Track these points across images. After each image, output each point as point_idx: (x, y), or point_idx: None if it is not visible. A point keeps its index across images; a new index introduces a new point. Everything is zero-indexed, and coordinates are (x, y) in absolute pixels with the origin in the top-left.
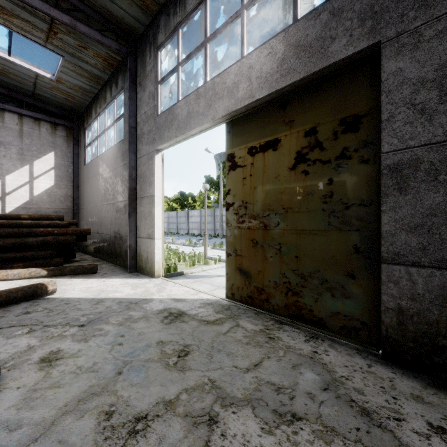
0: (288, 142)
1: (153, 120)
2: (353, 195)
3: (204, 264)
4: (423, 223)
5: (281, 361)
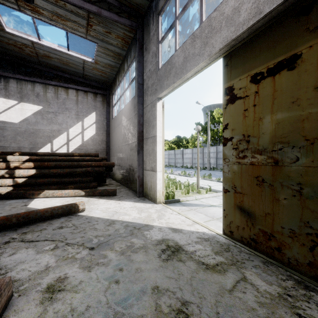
0: (315, 53)
1: (155, 74)
2: None
3: (197, 193)
4: None
5: None
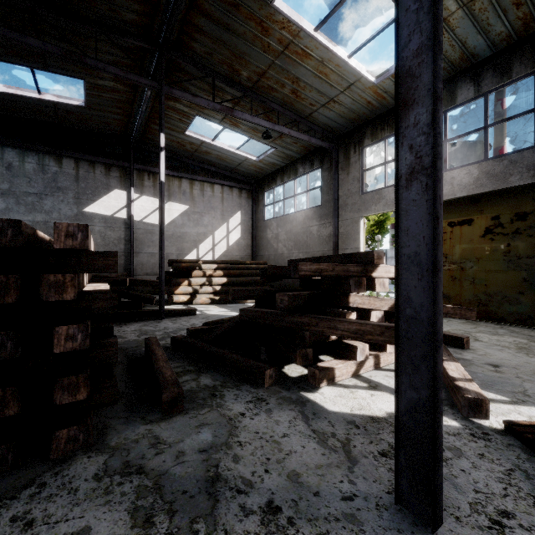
0: (479, 221)
1: (358, 196)
2: (523, 252)
3: None
4: None
5: (485, 328)
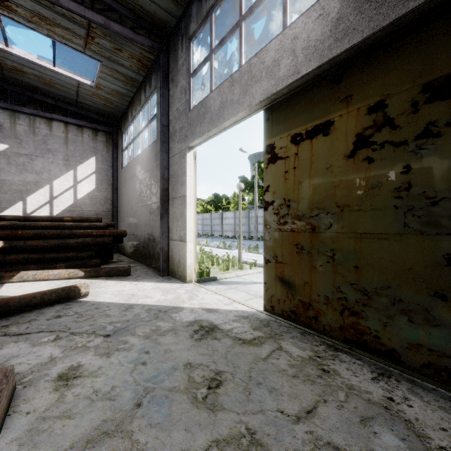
0: (344, 123)
1: (185, 116)
2: (444, 185)
3: (239, 268)
4: None
5: (343, 409)
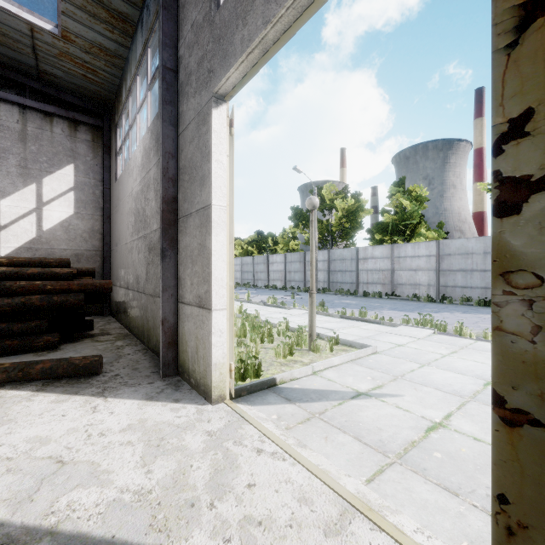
0: None
1: (207, 27)
2: None
3: (311, 351)
4: None
5: None
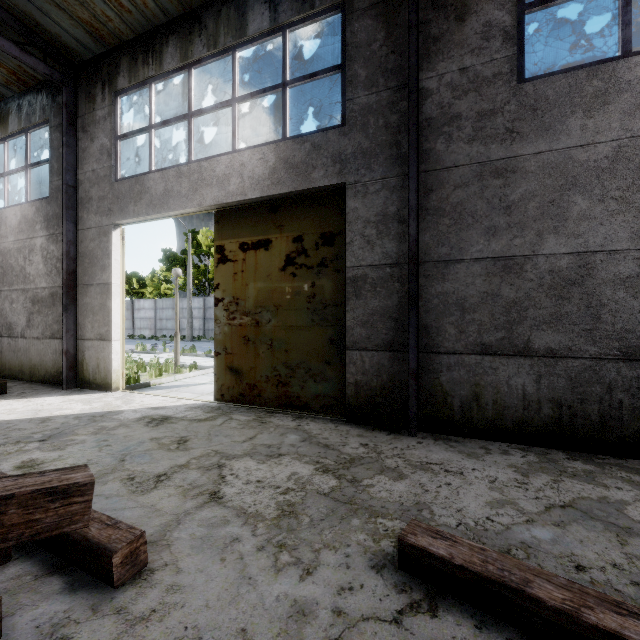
0: (279, 244)
1: (108, 184)
2: (330, 297)
3: (176, 373)
4: (369, 320)
5: (272, 433)
